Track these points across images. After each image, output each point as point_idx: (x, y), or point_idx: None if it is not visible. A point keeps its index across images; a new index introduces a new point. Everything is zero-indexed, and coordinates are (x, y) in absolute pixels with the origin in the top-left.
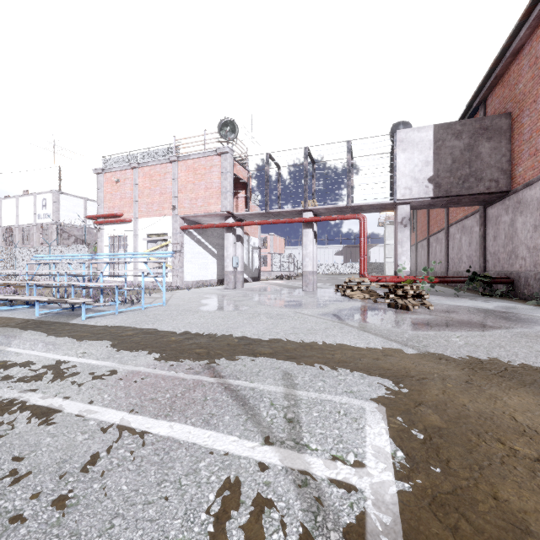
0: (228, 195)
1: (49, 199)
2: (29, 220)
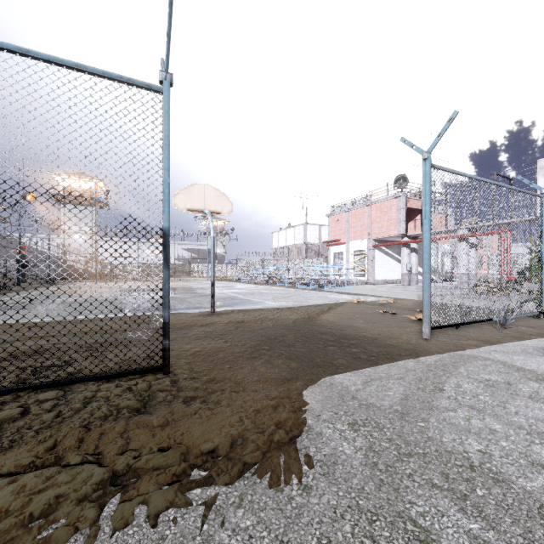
0: (401, 223)
1: (301, 229)
2: (291, 242)
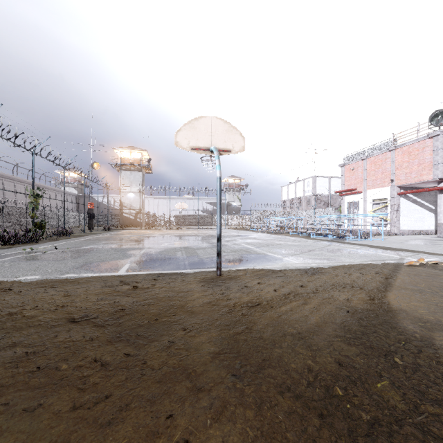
0: (439, 166)
1: (310, 181)
2: (300, 194)
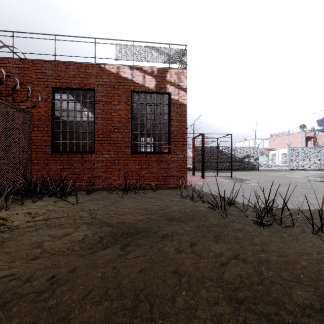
0: (302, 143)
1: (252, 141)
2: None
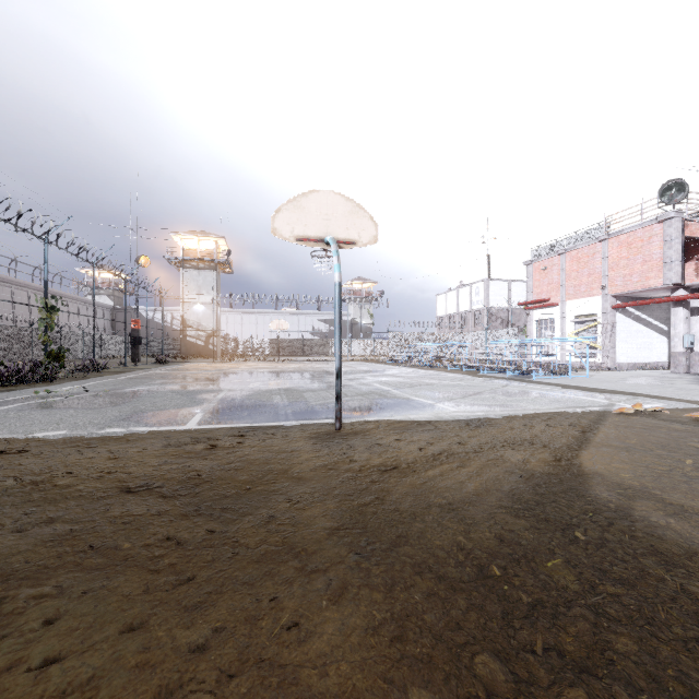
0: (673, 265)
1: (480, 287)
2: (465, 307)
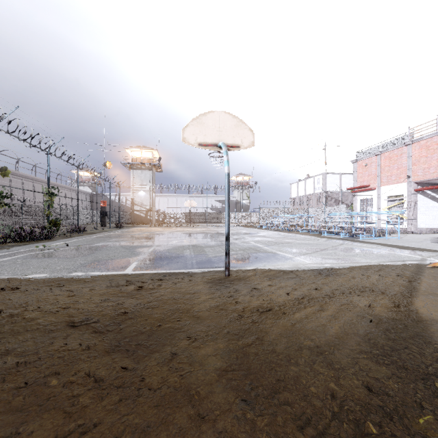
0: None
1: (320, 178)
2: (310, 192)
